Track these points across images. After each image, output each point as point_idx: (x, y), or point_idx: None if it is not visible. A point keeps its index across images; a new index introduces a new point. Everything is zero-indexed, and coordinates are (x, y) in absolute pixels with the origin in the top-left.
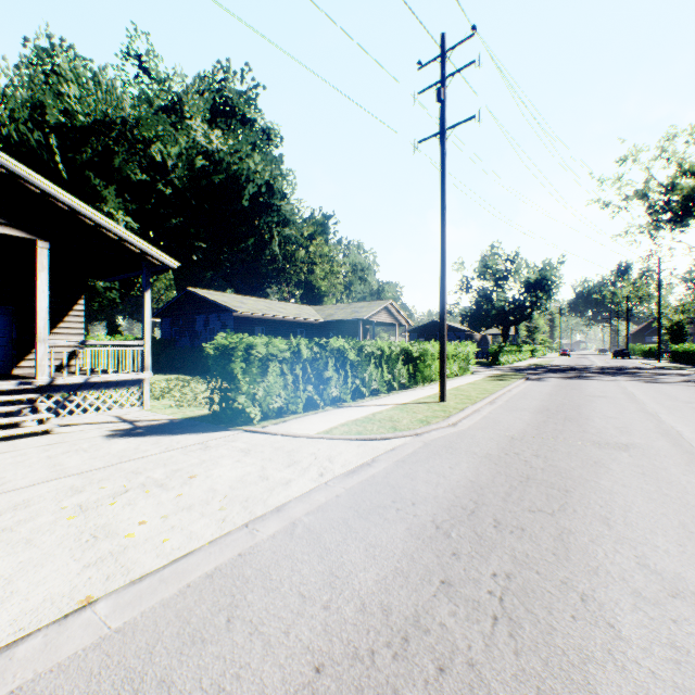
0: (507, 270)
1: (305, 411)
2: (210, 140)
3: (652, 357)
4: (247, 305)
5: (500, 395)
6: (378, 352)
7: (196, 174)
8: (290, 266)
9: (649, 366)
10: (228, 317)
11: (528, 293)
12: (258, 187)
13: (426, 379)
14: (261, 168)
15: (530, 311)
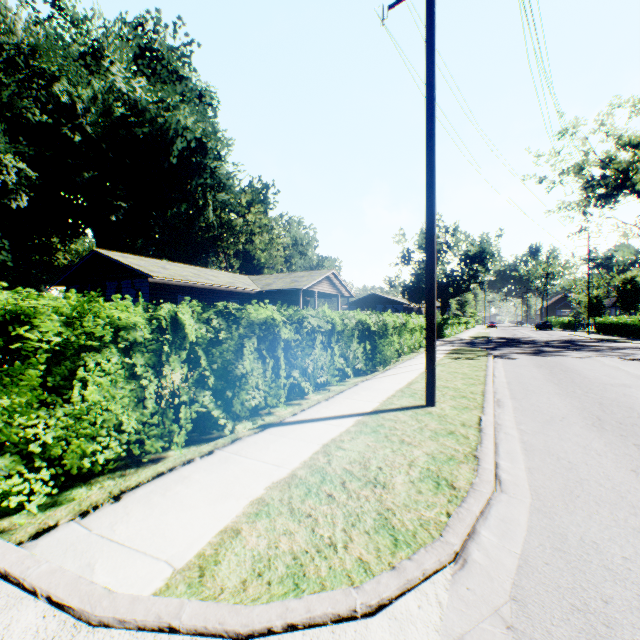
0: (446, 244)
1: (199, 435)
2: (131, 87)
3: (572, 329)
4: (168, 271)
5: (492, 385)
6: (327, 326)
7: (112, 121)
8: (227, 234)
9: (586, 338)
10: (143, 284)
11: (465, 267)
12: (189, 144)
13: (385, 360)
14: (191, 124)
15: (468, 284)
